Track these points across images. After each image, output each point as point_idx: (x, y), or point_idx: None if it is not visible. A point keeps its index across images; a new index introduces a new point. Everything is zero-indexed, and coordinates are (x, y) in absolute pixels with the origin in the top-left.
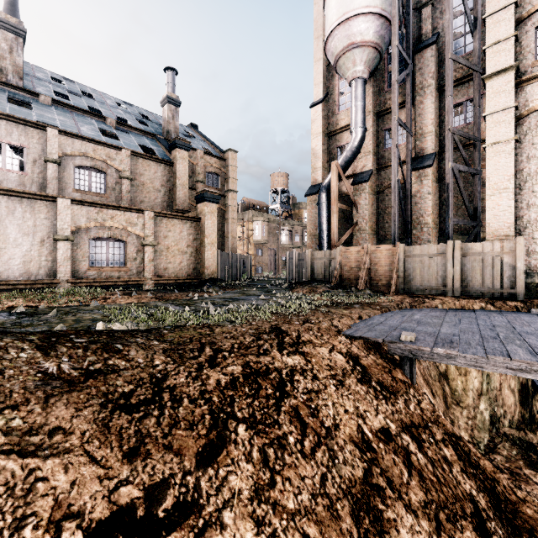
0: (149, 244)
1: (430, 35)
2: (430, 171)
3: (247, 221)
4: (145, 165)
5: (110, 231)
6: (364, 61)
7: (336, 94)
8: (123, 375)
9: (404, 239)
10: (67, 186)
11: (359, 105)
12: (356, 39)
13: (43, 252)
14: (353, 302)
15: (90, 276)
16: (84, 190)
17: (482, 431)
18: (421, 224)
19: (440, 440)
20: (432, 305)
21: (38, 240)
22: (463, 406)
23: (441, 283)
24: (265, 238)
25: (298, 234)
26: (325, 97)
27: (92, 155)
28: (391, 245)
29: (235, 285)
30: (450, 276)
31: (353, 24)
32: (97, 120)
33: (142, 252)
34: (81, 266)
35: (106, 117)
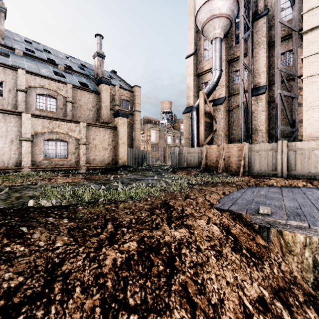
0: (83, 143)
1: (263, 10)
2: (263, 97)
3: (147, 130)
4: (81, 94)
5: (57, 135)
6: (221, 27)
7: (202, 50)
8: (16, 264)
9: (246, 140)
10: (31, 106)
11: (217, 55)
12: (216, 12)
13: (12, 148)
14: (216, 181)
15: (44, 164)
16: (42, 109)
17: (308, 272)
18: (257, 130)
19: (303, 301)
20: (269, 184)
21: (9, 141)
22: (294, 254)
23: (273, 169)
24: (157, 140)
25: (178, 138)
26: (195, 51)
27: (47, 87)
28: (239, 144)
29: (139, 169)
30: (280, 164)
31: (214, 3)
32: (52, 66)
33: (79, 148)
34: (38, 157)
35: (58, 64)
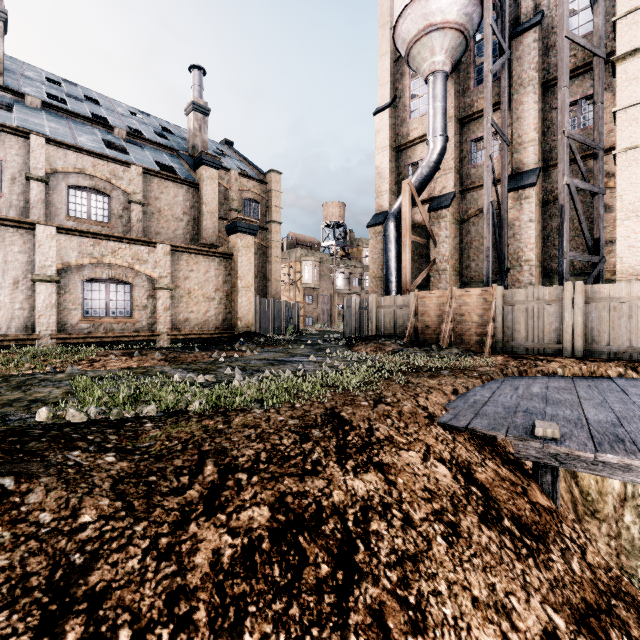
0: (163, 287)
1: (532, 15)
2: (533, 192)
3: (294, 261)
4: (161, 186)
5: (111, 270)
6: (445, 49)
7: (407, 97)
8: None
9: (497, 281)
10: (58, 211)
11: (438, 107)
12: (436, 18)
13: (17, 297)
14: (438, 366)
15: (83, 329)
16: (81, 217)
17: (631, 557)
18: (521, 261)
19: None
20: (549, 370)
21: (10, 282)
22: (600, 517)
23: (555, 340)
24: (316, 282)
25: (357, 277)
26: (393, 100)
27: (91, 173)
28: (484, 289)
29: (278, 341)
30: (569, 329)
31: None
32: (102, 130)
33: (155, 298)
34: (71, 316)
35: (113, 126)
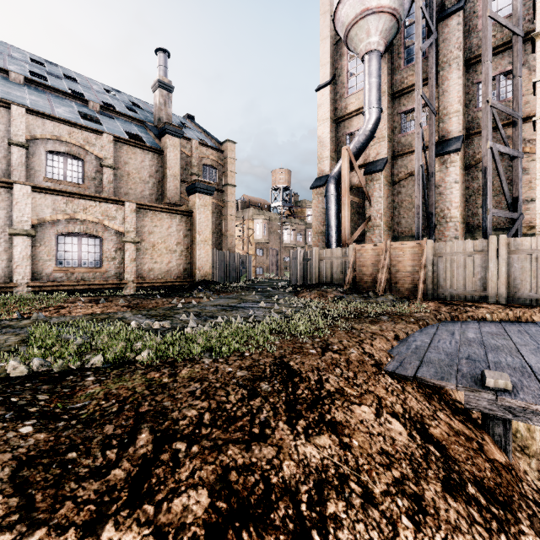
0: (130, 240)
1: (456, 1)
2: (458, 157)
3: (247, 219)
4: (130, 152)
5: (82, 225)
6: (380, 31)
7: (345, 75)
8: None
9: (424, 235)
10: (37, 174)
11: (373, 82)
12: (371, 3)
13: None
14: (377, 311)
15: (57, 278)
16: (57, 179)
17: None
18: (446, 217)
19: None
20: (478, 316)
21: None
22: (530, 453)
23: (481, 287)
24: (266, 237)
25: (301, 233)
26: (333, 78)
27: (66, 139)
28: (416, 242)
29: (232, 288)
30: (494, 278)
31: None
32: (78, 103)
33: (122, 250)
34: (46, 266)
35: (88, 100)
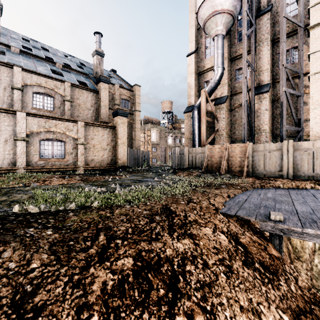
0: (81, 143)
1: (267, 6)
2: (267, 95)
3: (147, 130)
4: (80, 92)
5: (54, 134)
6: (223, 23)
7: (203, 47)
8: None
9: (249, 140)
10: (27, 105)
11: (219, 52)
12: (218, 8)
13: (6, 148)
14: (219, 183)
15: (40, 164)
16: (39, 108)
17: (318, 280)
18: (261, 130)
19: None
20: (276, 185)
21: (3, 140)
22: (302, 260)
23: (279, 170)
24: (158, 141)
25: (178, 138)
26: (196, 49)
27: (44, 85)
28: (243, 144)
29: (138, 170)
30: (286, 164)
31: None
32: (50, 64)
33: (76, 149)
34: (34, 157)
35: (56, 62)
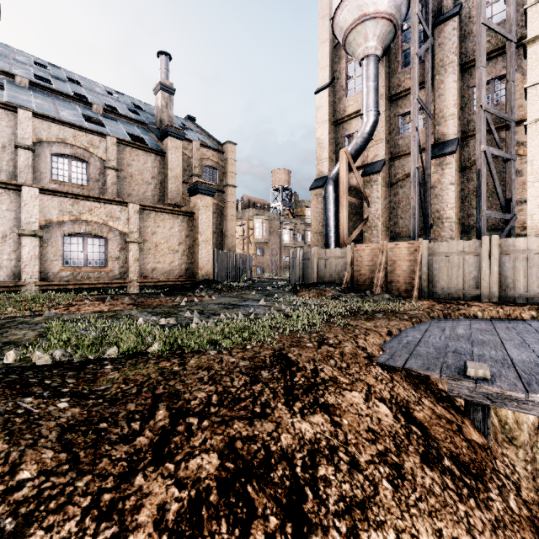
0: (134, 241)
1: (452, 6)
2: (453, 159)
3: (247, 219)
4: (133, 154)
5: (88, 226)
6: (377, 36)
7: (344, 78)
8: None
9: (421, 236)
10: (43, 176)
11: (371, 86)
12: (369, 9)
13: (5, 250)
14: (372, 309)
15: (63, 277)
16: (63, 181)
17: None
18: (442, 218)
19: None
20: (470, 314)
21: None
22: (517, 444)
23: (474, 286)
24: (266, 237)
25: (301, 233)
26: (332, 81)
27: (71, 142)
28: (412, 242)
29: (233, 287)
30: (486, 277)
31: None
32: (82, 106)
33: (126, 250)
34: (53, 265)
35: (91, 103)
